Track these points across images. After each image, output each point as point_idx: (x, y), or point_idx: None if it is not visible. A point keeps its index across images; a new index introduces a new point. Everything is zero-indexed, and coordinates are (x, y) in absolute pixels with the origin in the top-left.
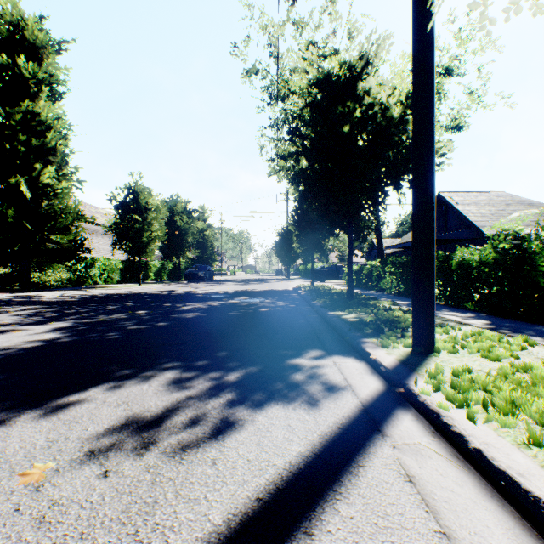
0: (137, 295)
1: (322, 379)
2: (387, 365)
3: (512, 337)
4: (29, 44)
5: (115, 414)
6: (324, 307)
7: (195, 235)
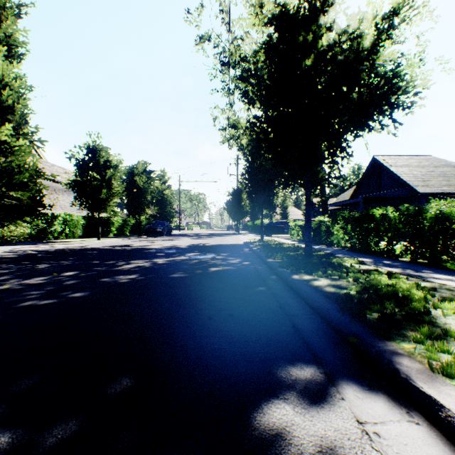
0: (87, 250)
1: None
2: None
3: None
4: None
5: None
6: (284, 267)
7: (153, 193)
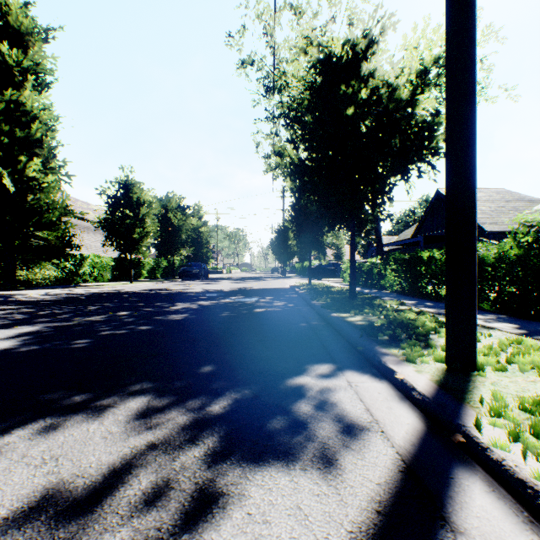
0: (125, 294)
1: (337, 410)
2: (423, 390)
3: None
4: (13, 31)
5: (28, 483)
6: (326, 307)
7: (189, 231)
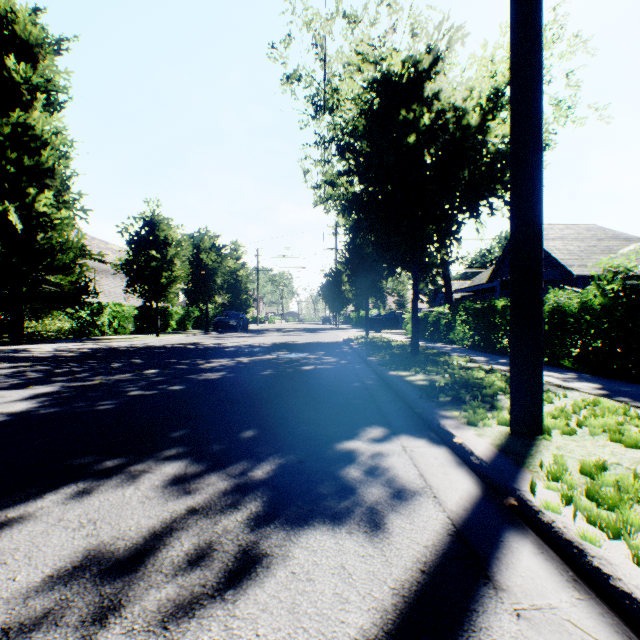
0: (151, 349)
1: (388, 476)
2: (481, 454)
3: (639, 407)
4: (21, 42)
5: (69, 545)
6: (383, 365)
7: (225, 275)
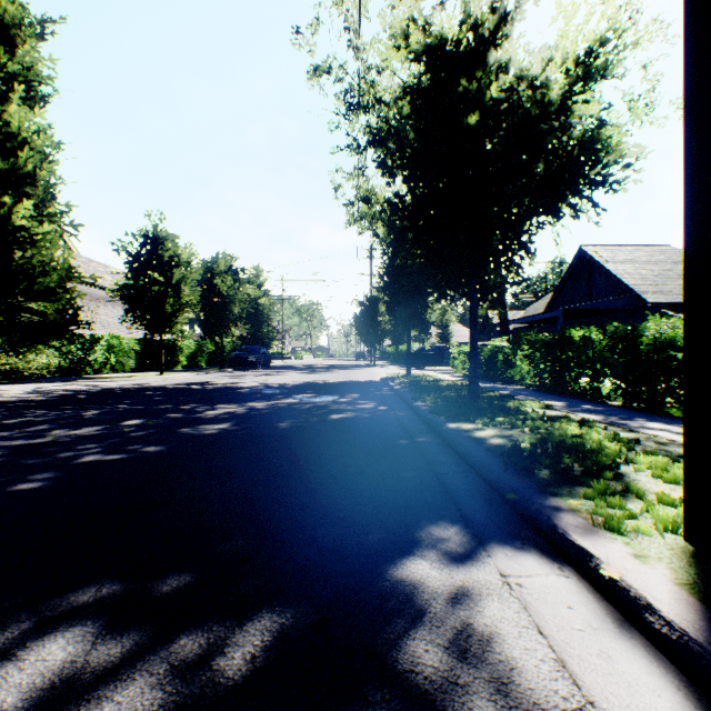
0: (147, 390)
1: (497, 667)
2: (677, 618)
3: None
4: None
5: None
6: (437, 413)
7: (243, 303)
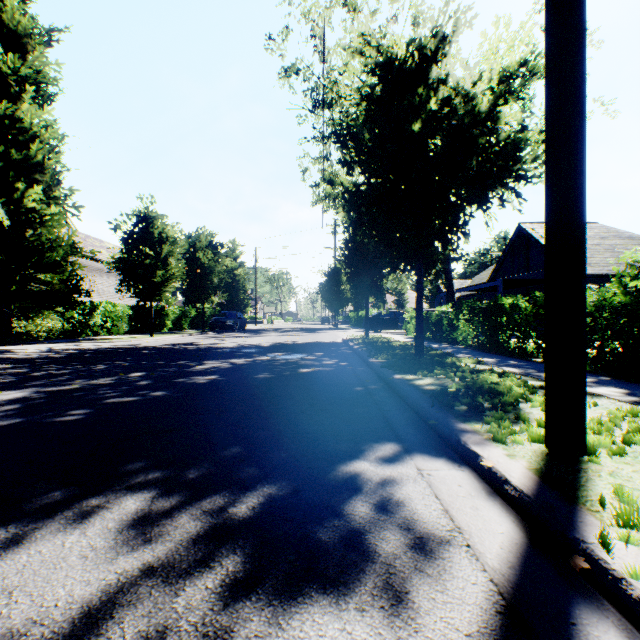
0: (143, 349)
1: (405, 512)
2: (519, 484)
3: None
4: (9, 31)
5: None
6: (386, 367)
7: (222, 274)
